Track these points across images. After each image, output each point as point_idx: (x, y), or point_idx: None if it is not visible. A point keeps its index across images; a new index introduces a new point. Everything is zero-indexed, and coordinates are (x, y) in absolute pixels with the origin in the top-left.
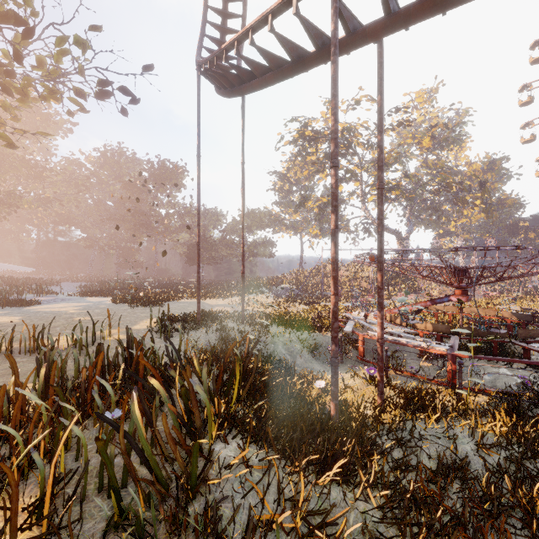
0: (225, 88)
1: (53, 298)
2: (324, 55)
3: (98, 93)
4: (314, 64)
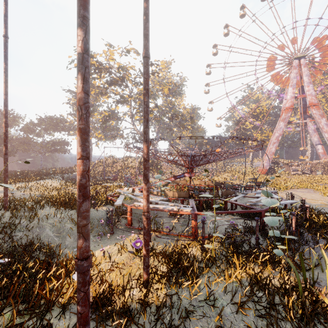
0: None
1: None
2: None
3: None
4: None
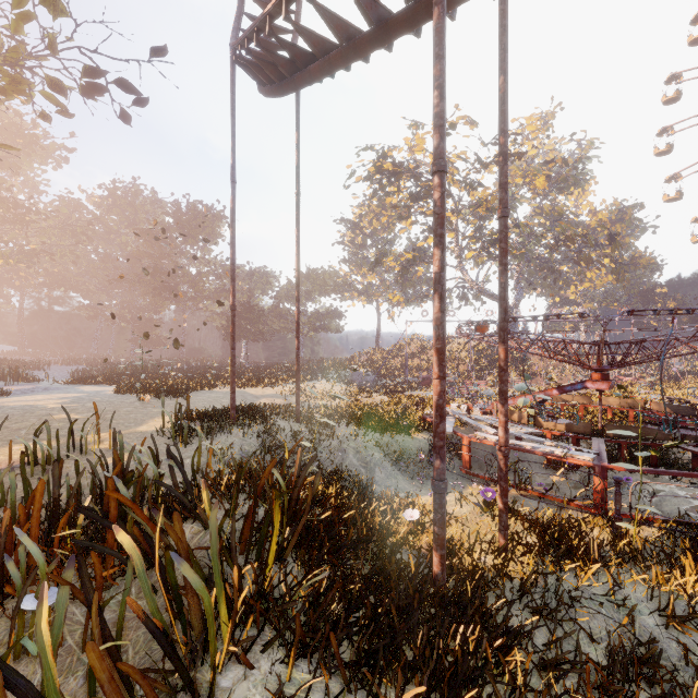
0: (271, 83)
1: (32, 387)
2: (419, 11)
3: (84, 86)
4: (403, 28)
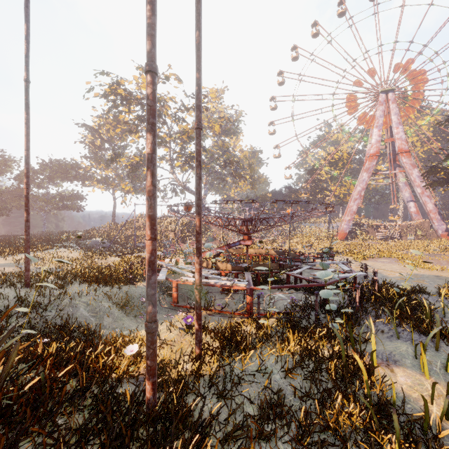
0: None
1: None
2: None
3: None
4: None
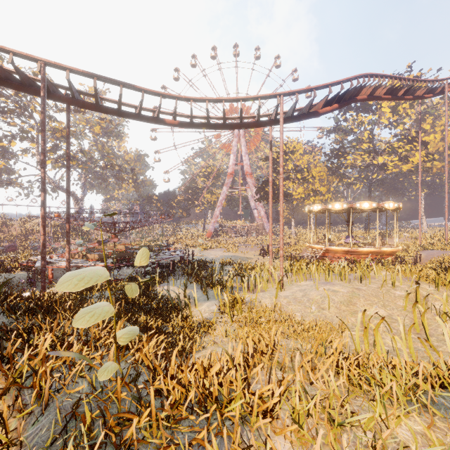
0: None
1: None
2: (31, 91)
3: None
4: (21, 91)
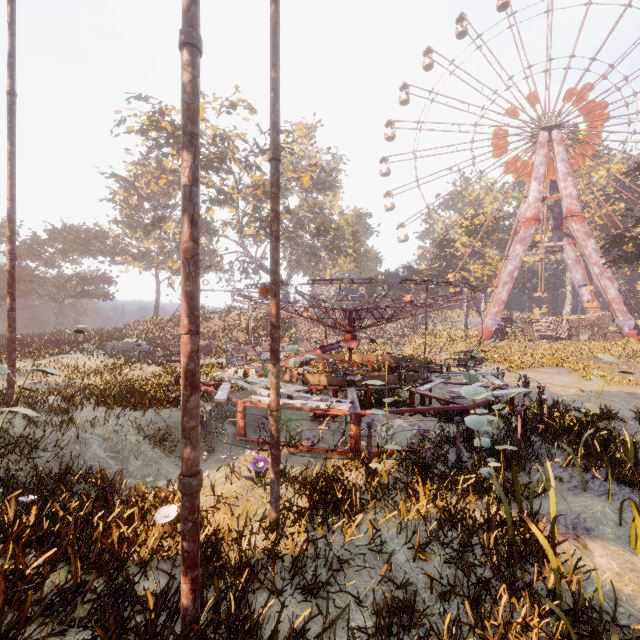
0: None
1: None
2: None
3: None
4: None
